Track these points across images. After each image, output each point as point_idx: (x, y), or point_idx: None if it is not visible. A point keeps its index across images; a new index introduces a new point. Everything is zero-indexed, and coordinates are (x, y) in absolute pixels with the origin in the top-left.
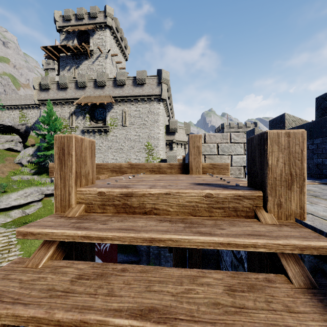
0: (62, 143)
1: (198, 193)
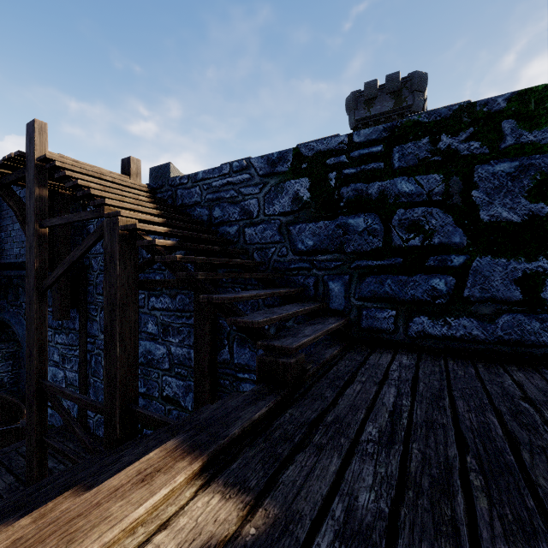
0: (41, 124)
1: (107, 170)
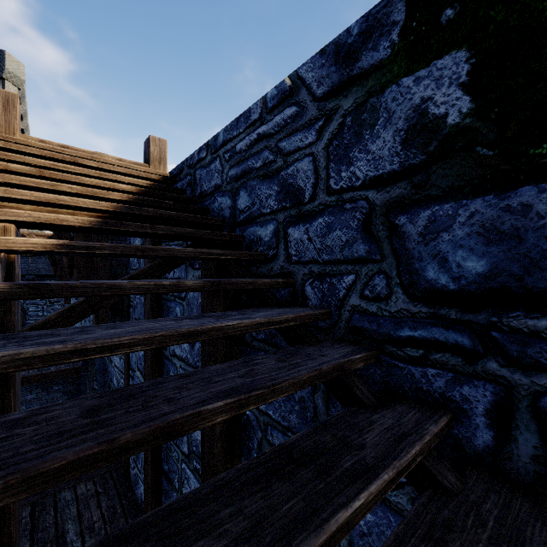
0: (6, 96)
1: (114, 157)
